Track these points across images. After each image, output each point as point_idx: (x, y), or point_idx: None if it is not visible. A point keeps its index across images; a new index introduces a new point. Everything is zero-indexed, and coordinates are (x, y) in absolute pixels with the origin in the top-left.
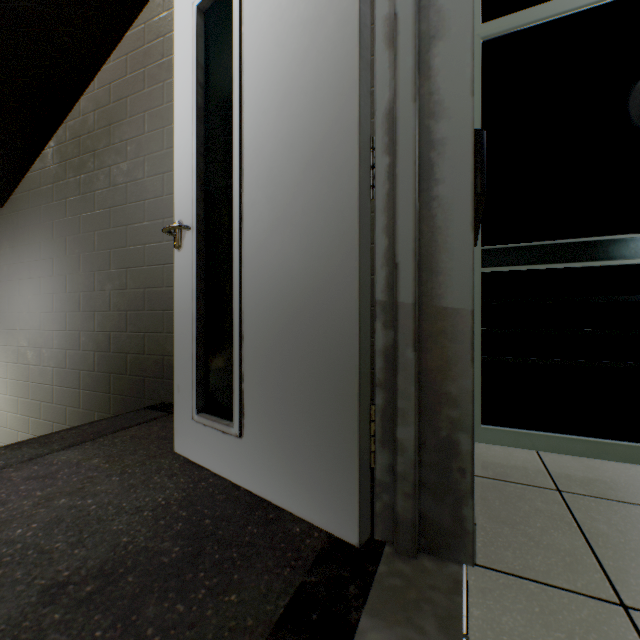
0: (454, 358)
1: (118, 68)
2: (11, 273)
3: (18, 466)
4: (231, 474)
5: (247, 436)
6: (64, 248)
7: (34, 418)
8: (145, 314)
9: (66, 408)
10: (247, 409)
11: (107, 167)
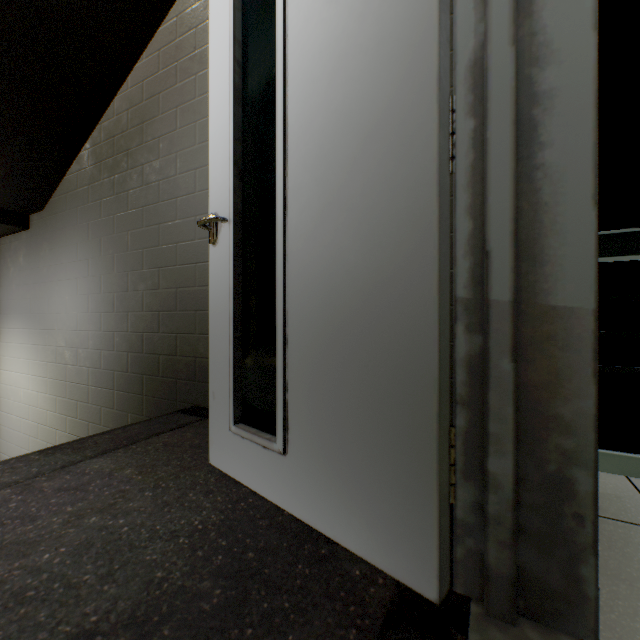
0: (567, 371)
1: (150, 65)
2: (50, 274)
3: (50, 475)
4: (273, 495)
5: (292, 454)
6: (99, 249)
7: (71, 417)
8: (177, 314)
9: (101, 408)
10: (292, 423)
11: (140, 166)
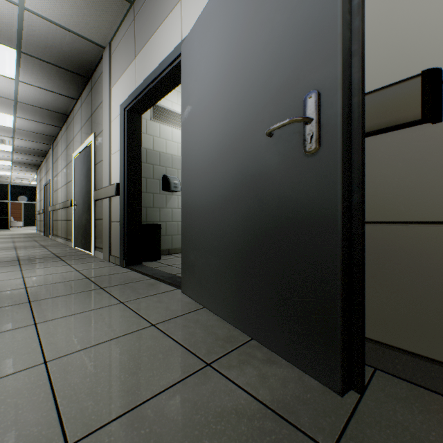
0: None
1: None
2: None
3: None
4: None
5: None
6: None
7: None
8: None
9: None
10: None
11: None
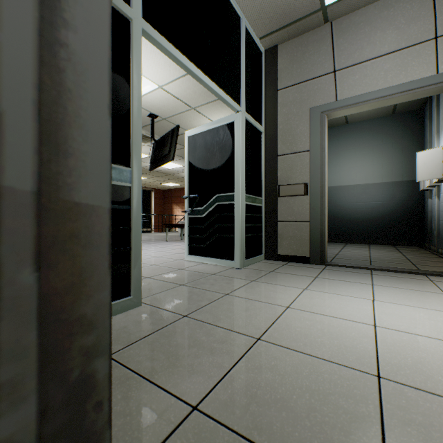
0: (90, 268)
1: None
2: None
3: None
4: None
5: None
6: None
7: None
8: None
9: None
10: None
11: None
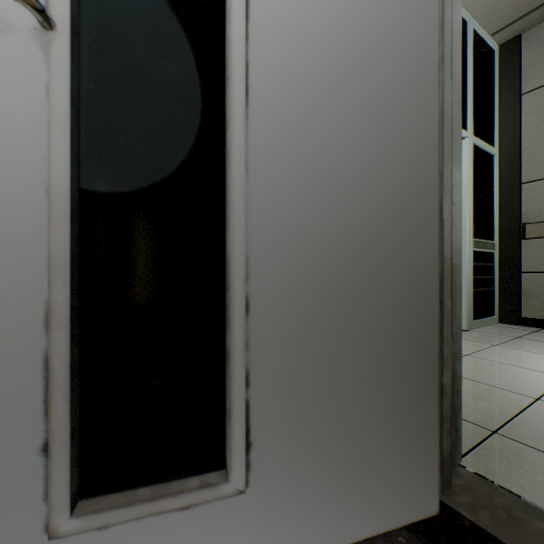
0: (455, 304)
1: None
2: None
3: None
4: None
5: (259, 480)
6: None
7: None
8: None
9: None
10: (259, 432)
11: None
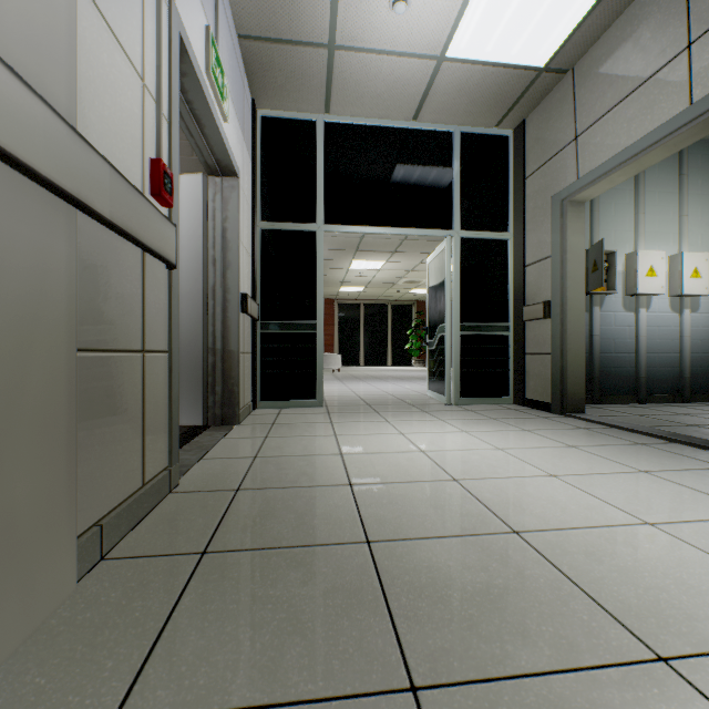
0: (234, 365)
1: None
2: None
3: None
4: None
5: None
6: None
7: None
8: None
9: None
10: None
11: None
